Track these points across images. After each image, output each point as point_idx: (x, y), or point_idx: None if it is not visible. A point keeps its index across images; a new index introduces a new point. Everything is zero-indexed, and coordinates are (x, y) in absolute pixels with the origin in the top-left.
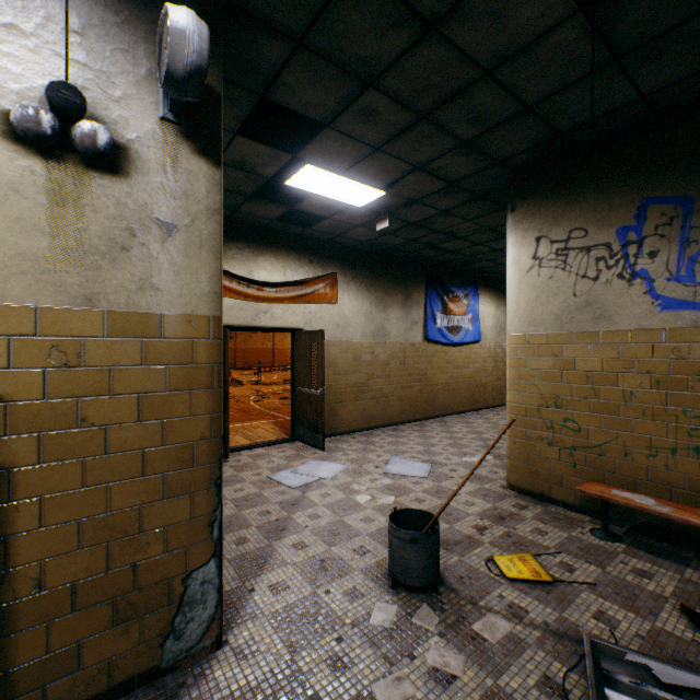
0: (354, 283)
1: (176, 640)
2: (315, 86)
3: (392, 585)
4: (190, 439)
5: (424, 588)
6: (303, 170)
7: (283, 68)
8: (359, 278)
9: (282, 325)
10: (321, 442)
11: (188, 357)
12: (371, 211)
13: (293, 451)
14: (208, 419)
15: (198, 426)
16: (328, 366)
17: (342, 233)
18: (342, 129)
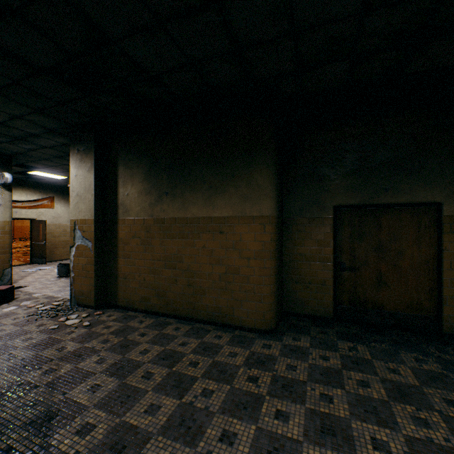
0: (64, 200)
1: (2, 281)
2: (38, 165)
3: (58, 277)
4: (5, 244)
5: (66, 277)
6: (35, 172)
7: (28, 162)
8: (66, 198)
9: (26, 217)
10: (45, 261)
11: (5, 229)
12: (66, 180)
13: (31, 266)
14: (9, 240)
15: (7, 242)
16: (50, 234)
17: (56, 182)
18: (48, 169)
